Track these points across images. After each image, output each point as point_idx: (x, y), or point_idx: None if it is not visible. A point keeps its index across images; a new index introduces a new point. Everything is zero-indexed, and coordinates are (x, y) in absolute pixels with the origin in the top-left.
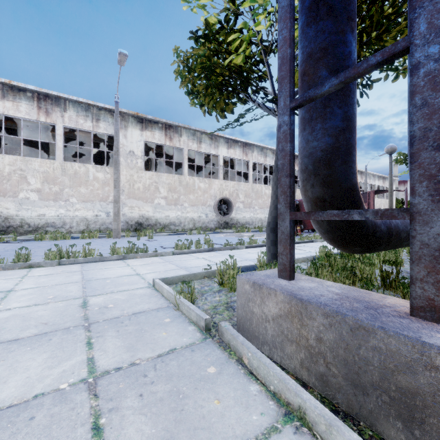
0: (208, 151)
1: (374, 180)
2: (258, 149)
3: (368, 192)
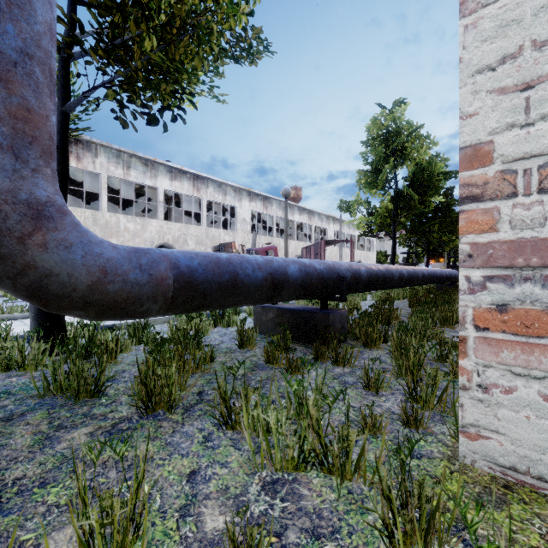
0: (141, 181)
1: (354, 230)
2: (215, 184)
3: (321, 242)
